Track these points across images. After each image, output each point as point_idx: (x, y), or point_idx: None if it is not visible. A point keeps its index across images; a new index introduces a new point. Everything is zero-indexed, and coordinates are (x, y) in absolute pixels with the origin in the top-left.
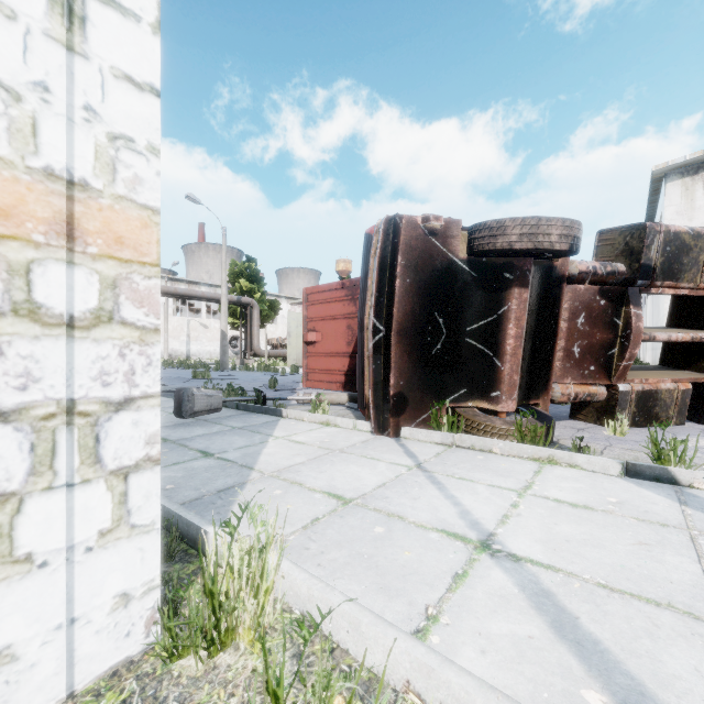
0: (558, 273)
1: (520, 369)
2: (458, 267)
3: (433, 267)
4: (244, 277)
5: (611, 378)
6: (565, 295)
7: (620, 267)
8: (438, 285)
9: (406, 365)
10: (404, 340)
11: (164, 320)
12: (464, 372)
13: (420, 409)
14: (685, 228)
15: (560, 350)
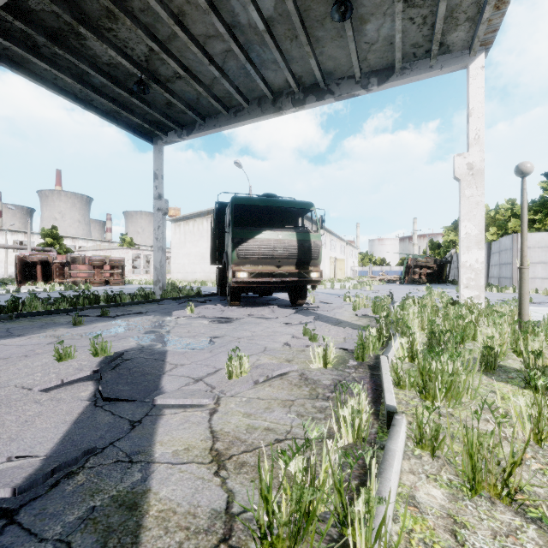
0: (51, 262)
1: (43, 277)
2: (29, 262)
3: (24, 262)
4: (50, 236)
5: (66, 278)
6: (54, 265)
7: (64, 261)
8: (26, 264)
9: (21, 276)
10: (20, 272)
11: (5, 256)
12: (33, 277)
13: (25, 283)
14: (75, 255)
15: (55, 274)
